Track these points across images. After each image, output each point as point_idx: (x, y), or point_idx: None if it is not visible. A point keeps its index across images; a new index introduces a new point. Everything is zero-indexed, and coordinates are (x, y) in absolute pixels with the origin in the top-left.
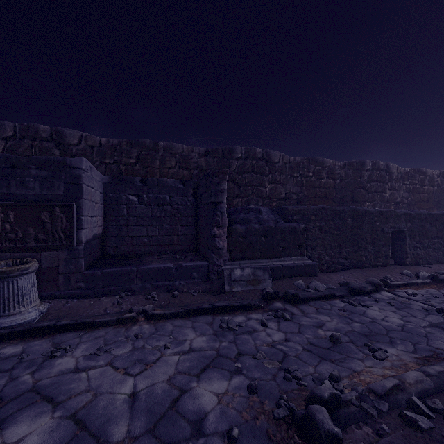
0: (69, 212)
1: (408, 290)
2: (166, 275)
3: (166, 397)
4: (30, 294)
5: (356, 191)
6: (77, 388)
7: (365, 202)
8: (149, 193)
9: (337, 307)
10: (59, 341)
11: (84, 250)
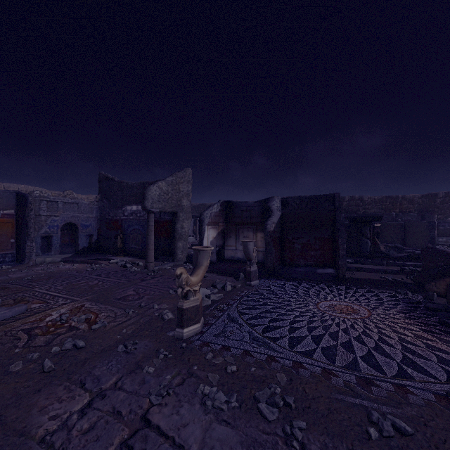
0: None
1: None
2: None
3: None
4: None
5: None
6: None
7: None
8: (404, 218)
9: None
10: None
11: None
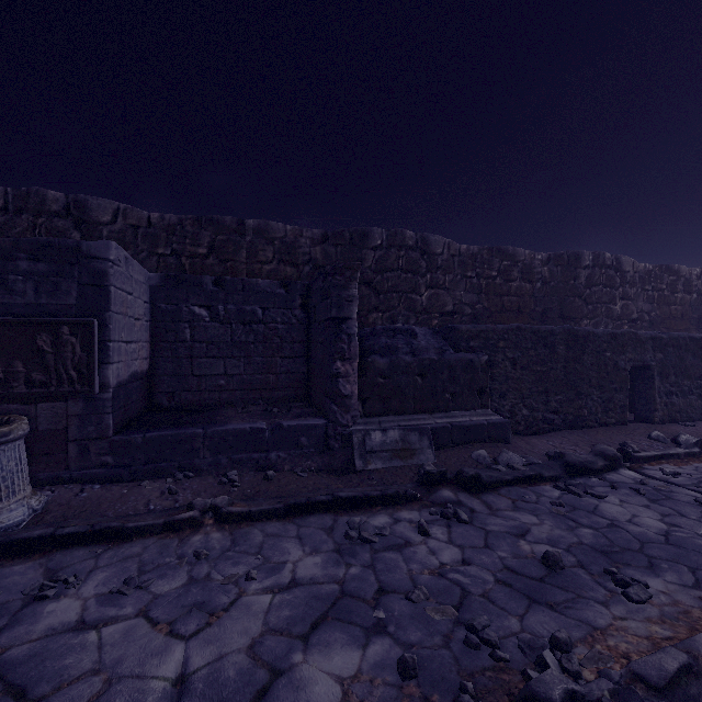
0: (86, 335)
1: (664, 466)
2: (255, 441)
3: (244, 686)
4: (14, 478)
5: (568, 301)
6: (76, 665)
7: (582, 320)
8: (228, 304)
9: (548, 498)
10: (57, 566)
11: (113, 399)
